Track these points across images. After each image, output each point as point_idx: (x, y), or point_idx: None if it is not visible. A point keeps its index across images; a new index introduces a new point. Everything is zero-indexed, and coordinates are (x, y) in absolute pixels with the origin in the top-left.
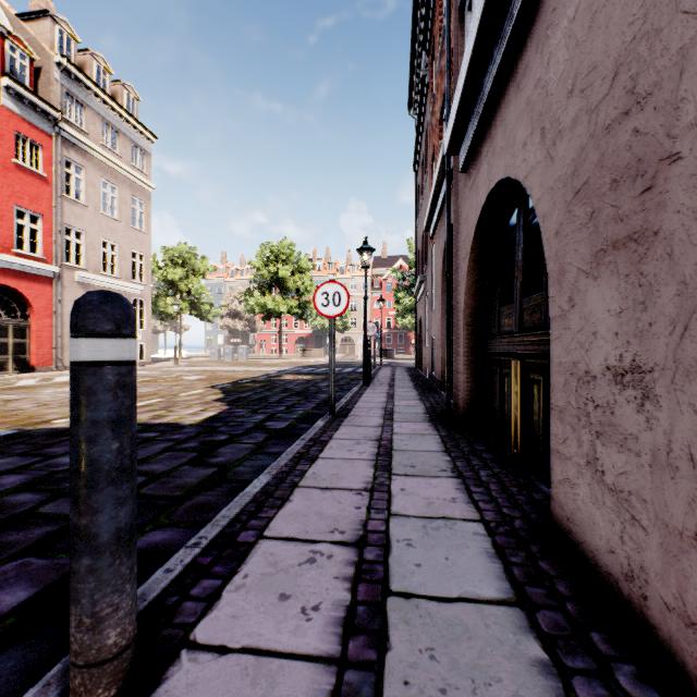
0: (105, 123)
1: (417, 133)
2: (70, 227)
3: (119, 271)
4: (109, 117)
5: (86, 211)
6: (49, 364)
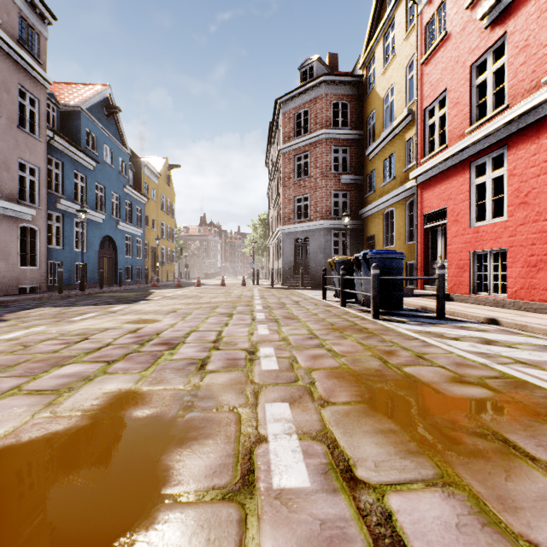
0: None
1: None
2: None
3: None
4: None
5: None
6: None
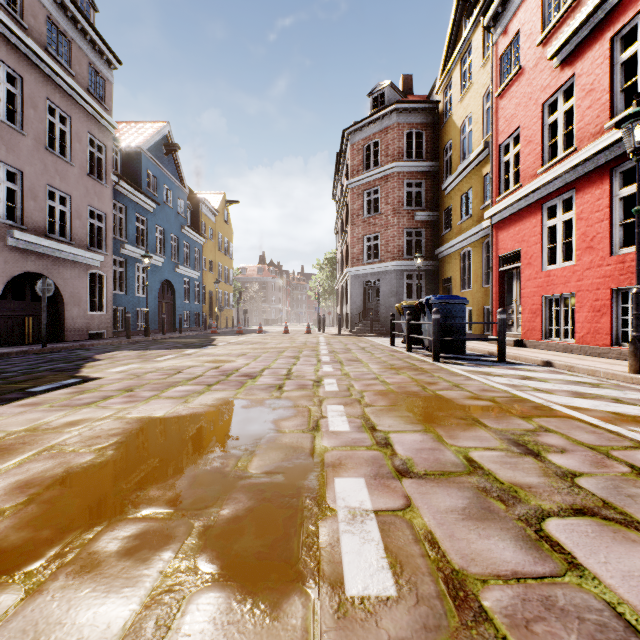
0: None
1: None
2: None
3: None
4: None
5: None
6: None
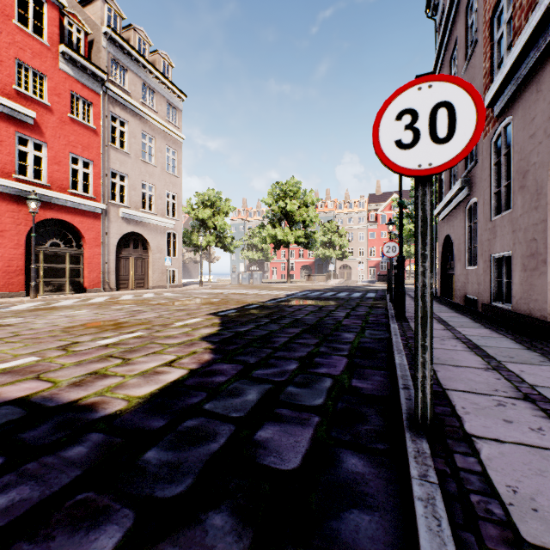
0: (144, 84)
1: (446, 19)
2: (115, 171)
3: (155, 209)
4: (147, 79)
5: (128, 158)
6: (98, 286)
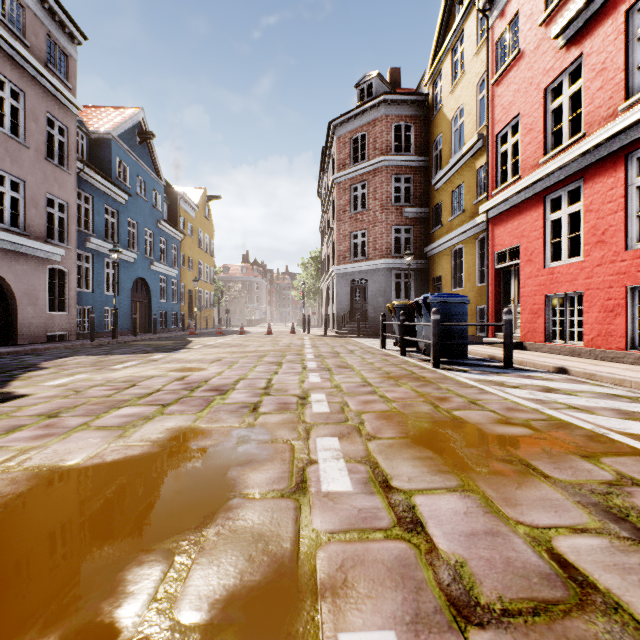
0: None
1: None
2: None
3: None
4: None
5: None
6: None
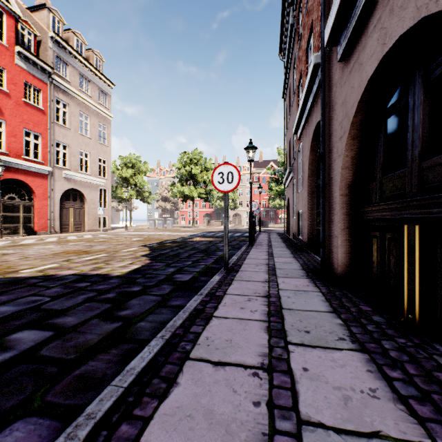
0: (81, 76)
1: (286, 69)
2: (59, 142)
3: (90, 170)
4: (84, 71)
5: (69, 132)
6: (46, 230)
